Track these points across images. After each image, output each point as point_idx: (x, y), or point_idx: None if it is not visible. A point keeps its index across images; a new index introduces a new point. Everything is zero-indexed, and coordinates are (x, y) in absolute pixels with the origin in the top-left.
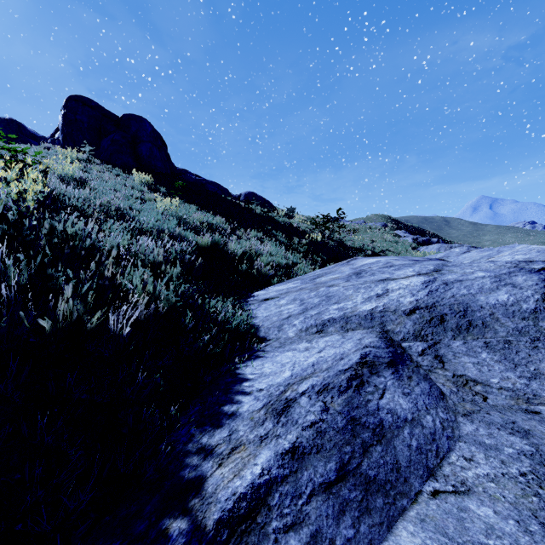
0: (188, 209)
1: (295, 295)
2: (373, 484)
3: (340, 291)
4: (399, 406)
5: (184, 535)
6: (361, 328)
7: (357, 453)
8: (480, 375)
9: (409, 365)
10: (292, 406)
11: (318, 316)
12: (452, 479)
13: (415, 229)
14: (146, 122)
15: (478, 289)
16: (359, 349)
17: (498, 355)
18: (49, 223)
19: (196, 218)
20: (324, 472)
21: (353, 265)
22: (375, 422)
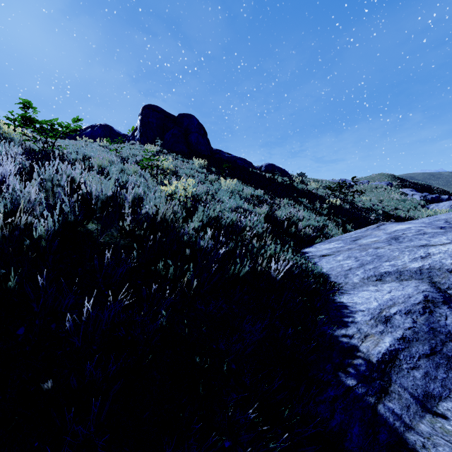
0: (239, 185)
1: (348, 254)
2: (451, 359)
3: (387, 252)
4: None
5: (363, 364)
6: (413, 279)
7: (438, 344)
8: None
9: None
10: (391, 319)
11: (375, 269)
12: None
13: (422, 186)
14: (193, 118)
15: None
16: (420, 292)
17: None
18: (203, 210)
19: (247, 192)
20: (423, 349)
21: (385, 230)
22: (445, 331)
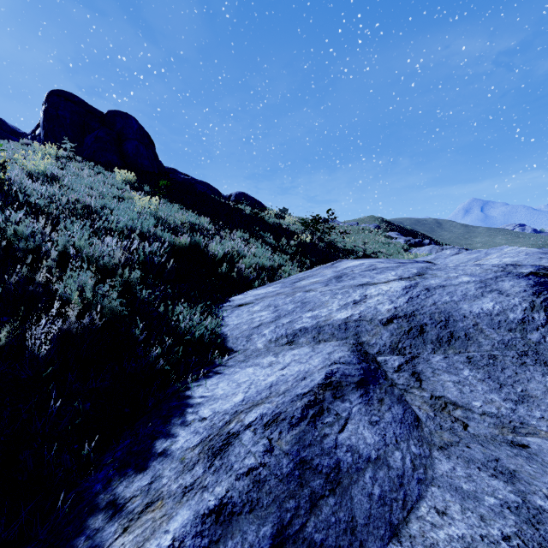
0: (170, 208)
1: (270, 301)
2: None
3: (316, 297)
4: (363, 441)
5: None
6: (334, 339)
7: (302, 509)
8: (461, 397)
9: (382, 384)
10: (232, 444)
11: (290, 325)
12: (419, 541)
13: (408, 231)
14: (132, 119)
15: (461, 295)
16: (326, 366)
17: (482, 373)
18: None
19: (177, 218)
20: (254, 540)
21: (337, 267)
22: (330, 465)
